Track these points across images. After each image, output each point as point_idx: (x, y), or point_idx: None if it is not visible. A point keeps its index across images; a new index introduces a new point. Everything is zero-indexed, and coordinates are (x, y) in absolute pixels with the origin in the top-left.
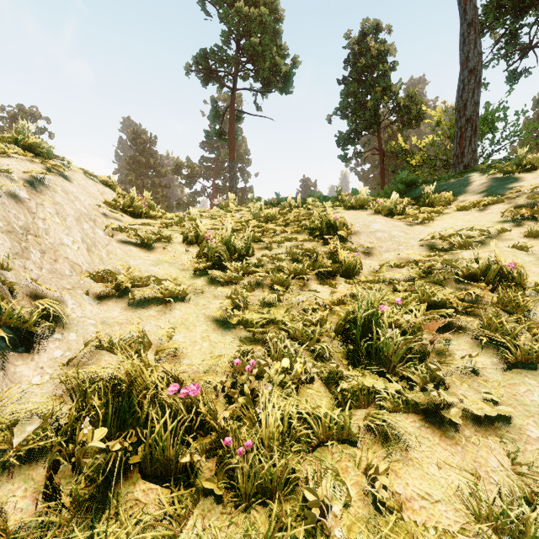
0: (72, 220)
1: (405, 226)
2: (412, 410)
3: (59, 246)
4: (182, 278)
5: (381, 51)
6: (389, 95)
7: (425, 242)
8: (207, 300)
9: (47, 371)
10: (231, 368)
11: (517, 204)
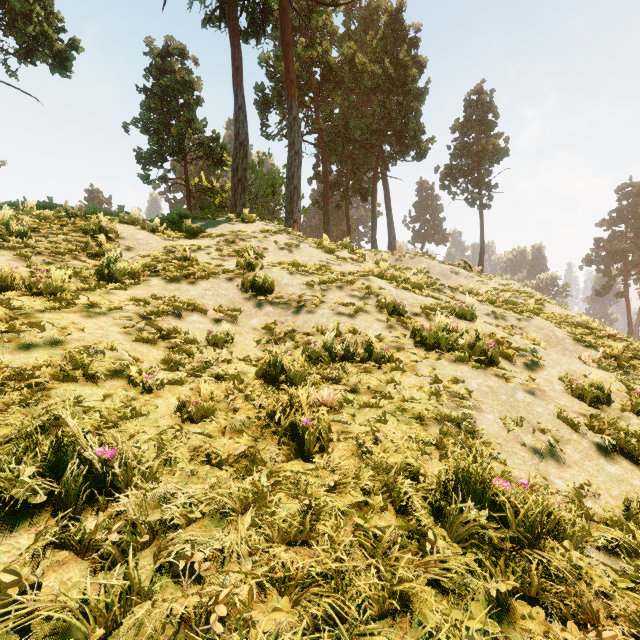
0: None
1: (161, 240)
2: (123, 290)
3: None
4: None
5: (186, 81)
6: (195, 129)
7: (168, 249)
8: None
9: None
10: (27, 279)
11: (228, 238)
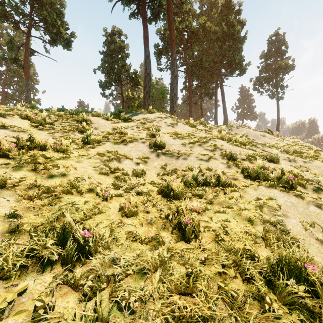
0: None
1: (110, 123)
2: (94, 148)
3: None
4: (26, 128)
5: (121, 46)
6: (125, 69)
7: (113, 127)
8: (40, 133)
9: None
10: (52, 144)
11: (142, 121)
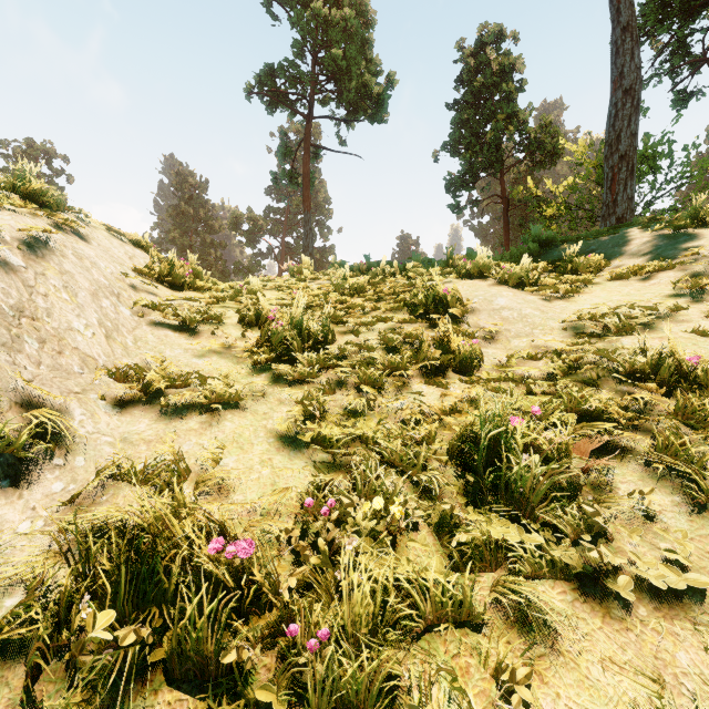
0: (86, 295)
1: (541, 302)
2: (560, 575)
3: (66, 332)
4: (236, 374)
5: (504, 66)
6: (515, 124)
7: (569, 325)
8: (270, 406)
9: (41, 514)
10: (301, 507)
11: (694, 271)
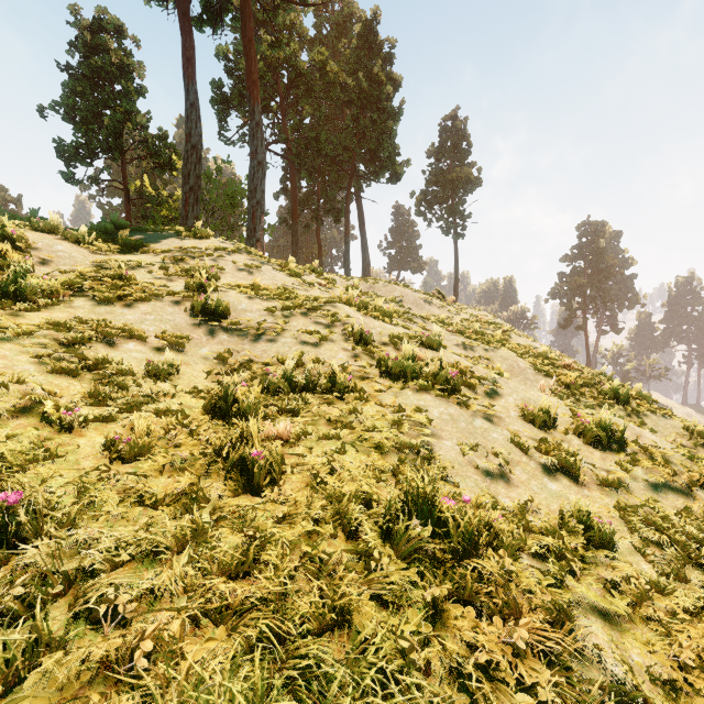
0: None
1: (88, 253)
2: (36, 312)
3: None
4: None
5: (124, 64)
6: (135, 123)
7: (98, 264)
8: None
9: None
10: None
11: (175, 255)
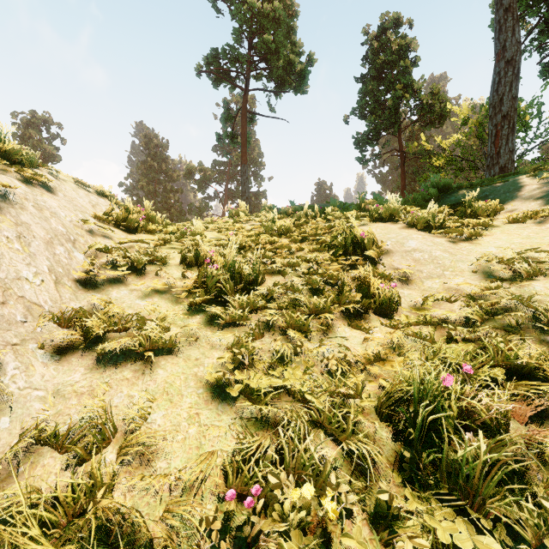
0: (40, 244)
1: (448, 244)
2: None
3: (13, 281)
4: (173, 316)
5: (401, 46)
6: (411, 93)
7: (478, 267)
8: (202, 351)
9: None
10: (225, 478)
11: None
